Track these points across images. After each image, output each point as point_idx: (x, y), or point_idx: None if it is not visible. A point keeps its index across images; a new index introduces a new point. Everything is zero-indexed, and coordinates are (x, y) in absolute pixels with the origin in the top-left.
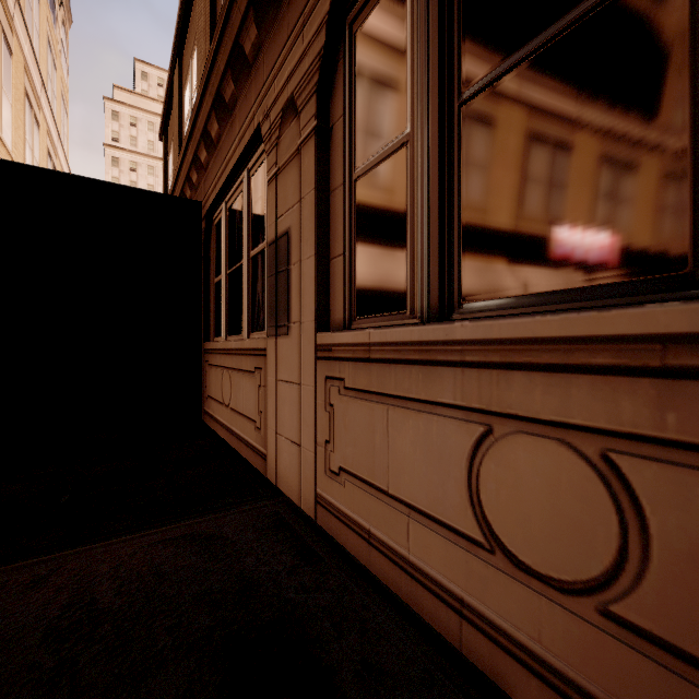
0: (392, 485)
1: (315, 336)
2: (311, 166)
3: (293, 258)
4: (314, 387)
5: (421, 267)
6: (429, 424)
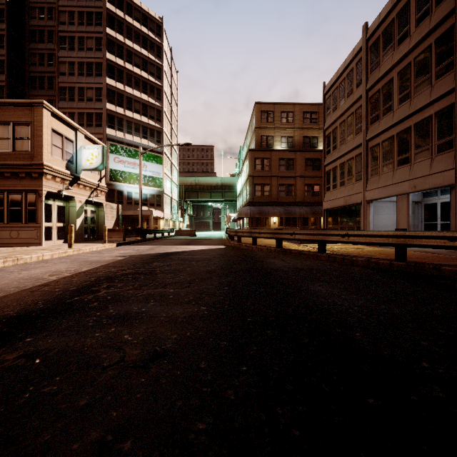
0: (2, 237)
1: None
2: None
3: None
4: None
5: (5, 220)
6: (7, 232)
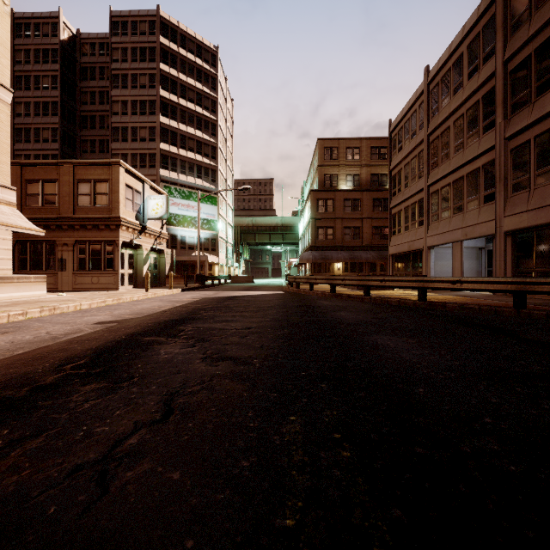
0: (85, 283)
1: (73, 272)
2: (72, 254)
3: (67, 262)
4: (72, 277)
5: (87, 267)
6: (88, 278)
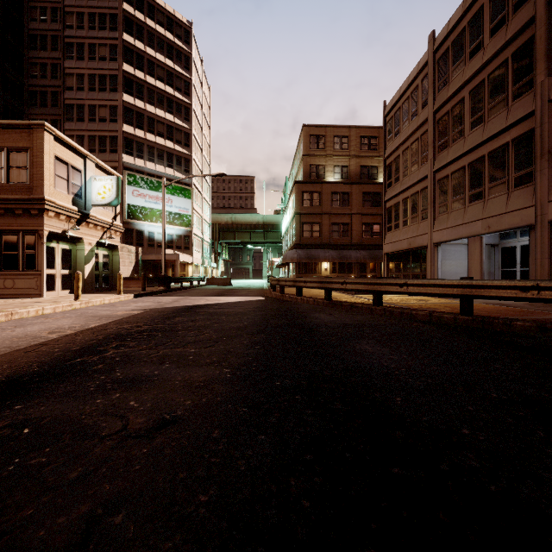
0: None
1: None
2: None
3: None
4: None
5: None
6: None
